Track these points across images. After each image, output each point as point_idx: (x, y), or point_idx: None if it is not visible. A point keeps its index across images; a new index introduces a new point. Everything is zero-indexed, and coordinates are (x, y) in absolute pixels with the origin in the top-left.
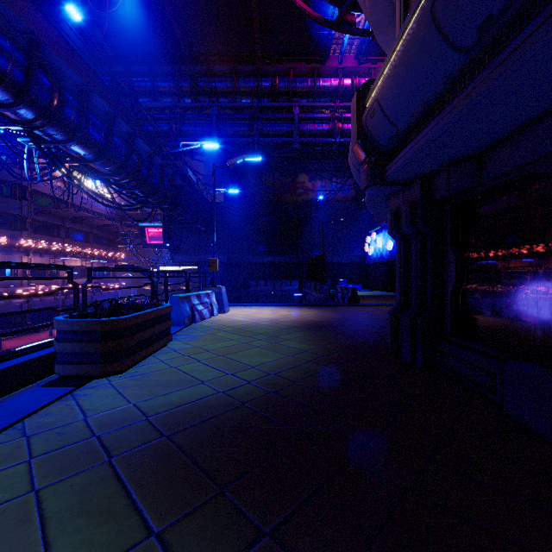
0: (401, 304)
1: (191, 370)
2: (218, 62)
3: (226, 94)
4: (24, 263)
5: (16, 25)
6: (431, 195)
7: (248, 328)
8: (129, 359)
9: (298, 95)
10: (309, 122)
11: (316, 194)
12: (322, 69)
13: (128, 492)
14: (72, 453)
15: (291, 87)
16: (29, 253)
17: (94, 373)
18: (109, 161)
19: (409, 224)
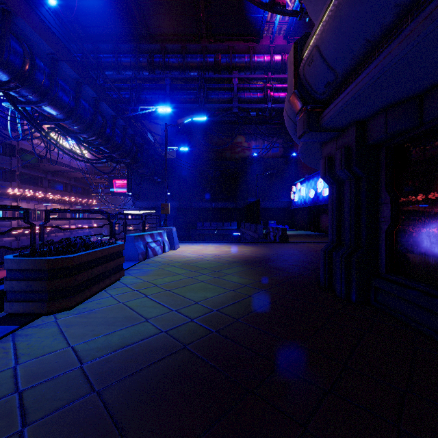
0: (334, 243)
1: (138, 306)
2: (171, 41)
3: (177, 68)
4: None
5: None
6: (366, 139)
7: (194, 263)
8: (78, 295)
9: (237, 68)
10: (246, 91)
11: (251, 152)
12: (256, 47)
13: None
14: None
15: (231, 62)
16: (17, 200)
17: (41, 311)
18: (78, 121)
19: (344, 168)
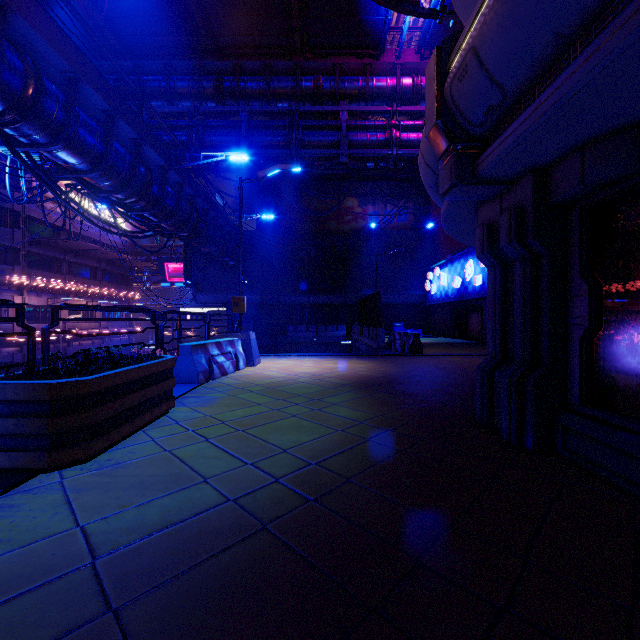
0: (497, 357)
1: (193, 456)
2: (248, 56)
3: (258, 96)
4: None
5: None
6: (549, 196)
7: (283, 386)
8: (99, 440)
9: (347, 97)
10: (359, 130)
11: (368, 222)
12: (375, 65)
13: None
14: None
15: (337, 87)
16: (23, 291)
17: (38, 466)
18: (109, 174)
19: (514, 240)
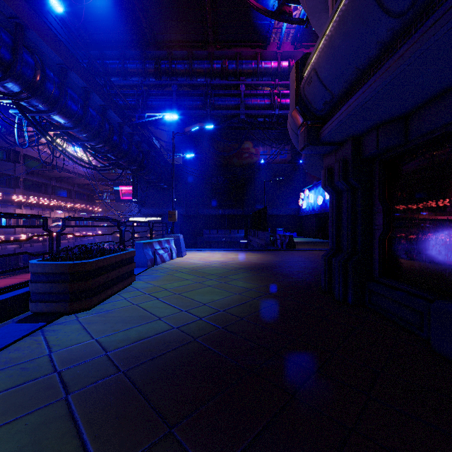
0: (333, 249)
1: (150, 307)
2: (177, 47)
3: (184, 74)
4: (1, 213)
5: (3, 11)
6: (361, 153)
7: (202, 269)
8: (96, 297)
9: (244, 75)
10: (253, 97)
11: (259, 158)
12: (264, 53)
13: (79, 431)
14: (32, 389)
15: (238, 68)
16: (21, 206)
17: (63, 311)
18: (86, 129)
19: (341, 179)
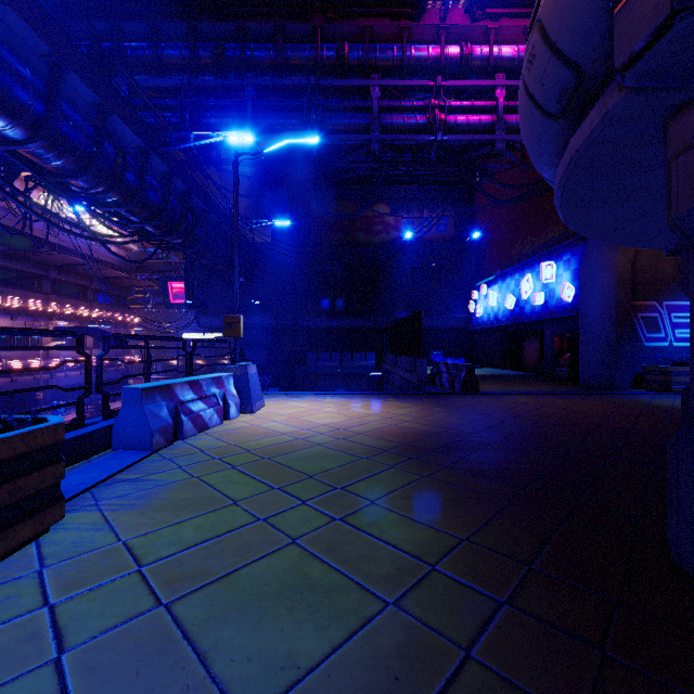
0: None
1: None
2: (255, 17)
3: (268, 68)
4: None
5: None
6: None
7: (286, 454)
8: None
9: (379, 70)
10: (394, 113)
11: (401, 232)
12: (414, 29)
13: None
14: None
15: (367, 57)
16: None
17: None
18: (58, 148)
19: None
